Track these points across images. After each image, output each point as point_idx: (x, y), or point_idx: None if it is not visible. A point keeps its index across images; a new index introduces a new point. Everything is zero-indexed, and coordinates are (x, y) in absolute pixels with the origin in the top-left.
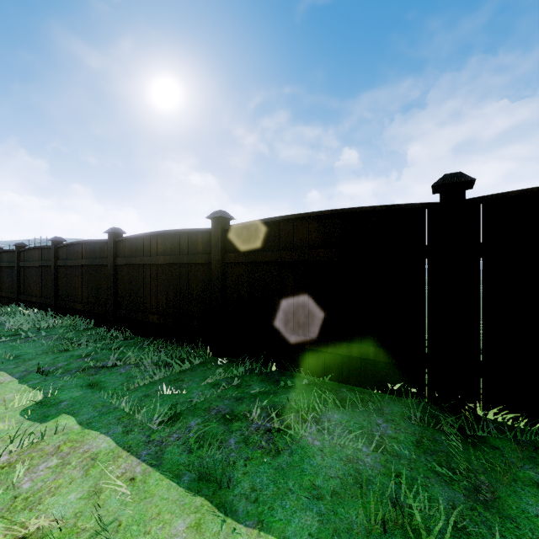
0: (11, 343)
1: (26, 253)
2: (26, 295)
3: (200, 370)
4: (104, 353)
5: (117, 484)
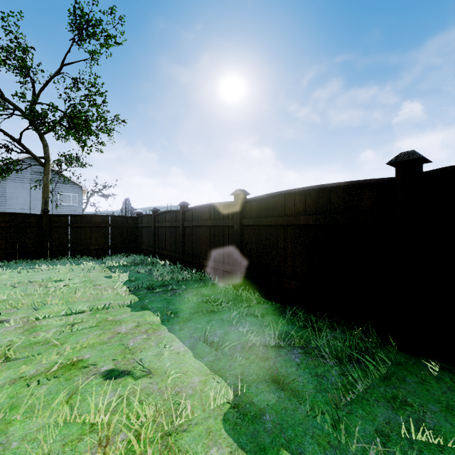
0: (163, 295)
1: (159, 216)
2: (159, 248)
3: (412, 381)
4: (252, 321)
5: None
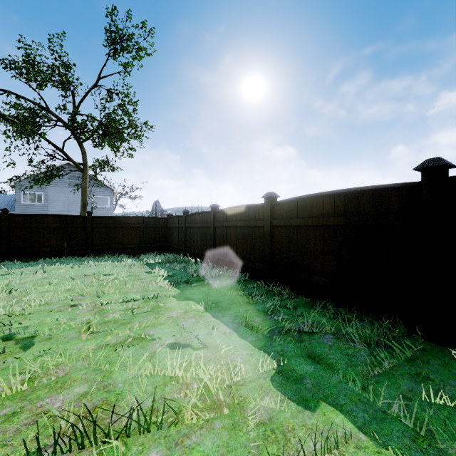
0: (201, 288)
1: (190, 217)
2: (190, 248)
3: (436, 363)
4: (285, 312)
5: None
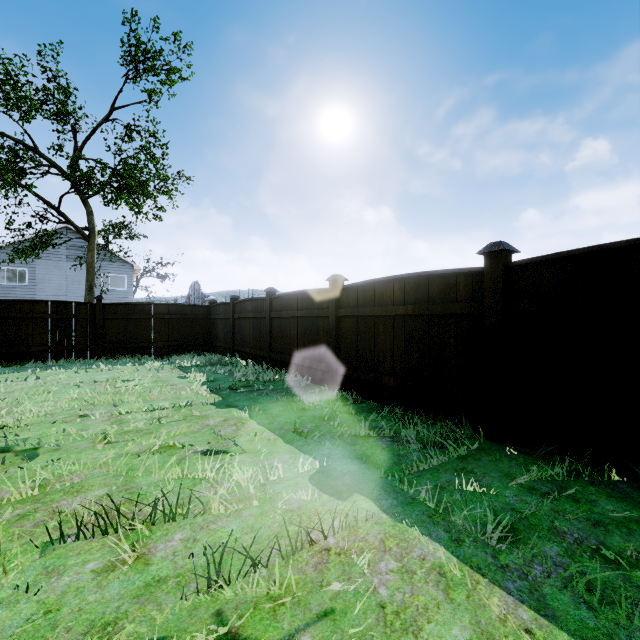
0: (249, 394)
1: (240, 305)
2: (240, 346)
3: (486, 459)
4: (345, 417)
5: (510, 633)
